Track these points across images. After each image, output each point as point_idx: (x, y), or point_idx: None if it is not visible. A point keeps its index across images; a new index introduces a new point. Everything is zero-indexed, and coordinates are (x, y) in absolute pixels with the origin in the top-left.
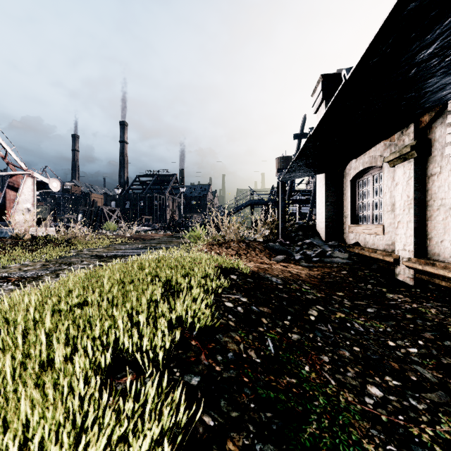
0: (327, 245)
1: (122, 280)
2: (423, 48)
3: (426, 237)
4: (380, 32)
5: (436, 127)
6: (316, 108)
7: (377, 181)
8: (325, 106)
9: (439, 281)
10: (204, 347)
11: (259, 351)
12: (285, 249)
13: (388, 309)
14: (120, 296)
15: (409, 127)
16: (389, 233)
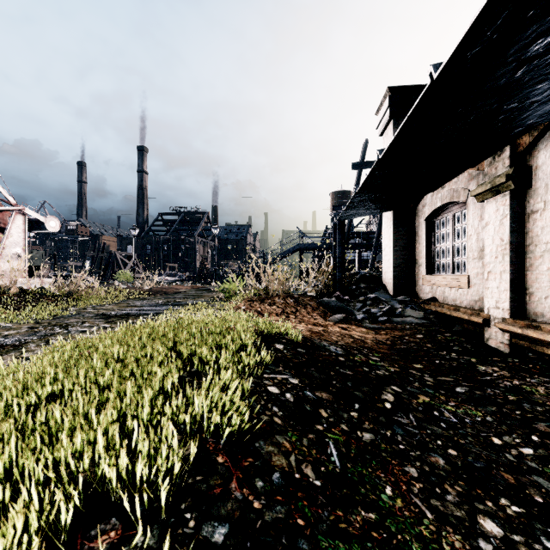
0: (396, 301)
1: (125, 354)
2: (541, 36)
3: (525, 291)
4: (488, 5)
5: (539, 150)
6: (381, 130)
7: (459, 220)
8: (393, 126)
9: (544, 349)
10: (236, 465)
11: (318, 465)
12: (343, 305)
13: (483, 388)
14: (114, 383)
15: (503, 151)
16: (475, 286)
